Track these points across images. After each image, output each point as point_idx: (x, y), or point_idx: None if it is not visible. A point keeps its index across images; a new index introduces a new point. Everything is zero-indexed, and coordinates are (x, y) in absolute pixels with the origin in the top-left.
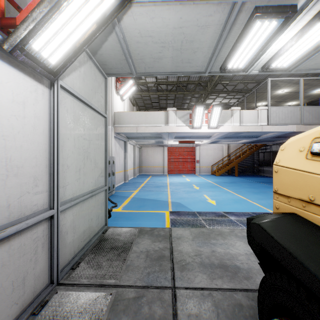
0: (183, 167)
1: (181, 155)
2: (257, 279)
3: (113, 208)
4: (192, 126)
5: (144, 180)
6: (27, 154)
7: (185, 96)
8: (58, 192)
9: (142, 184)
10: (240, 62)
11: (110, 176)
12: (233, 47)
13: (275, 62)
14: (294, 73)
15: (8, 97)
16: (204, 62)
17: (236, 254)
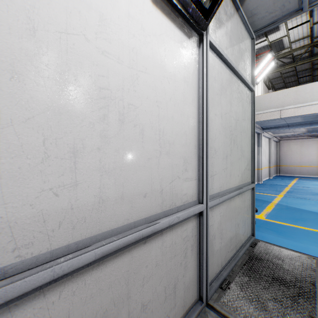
0: None
1: None
2: None
3: None
4: None
5: (287, 183)
6: (177, 128)
7: None
8: (207, 182)
9: (285, 188)
10: None
11: None
12: None
13: None
14: None
15: (160, 54)
16: None
17: None
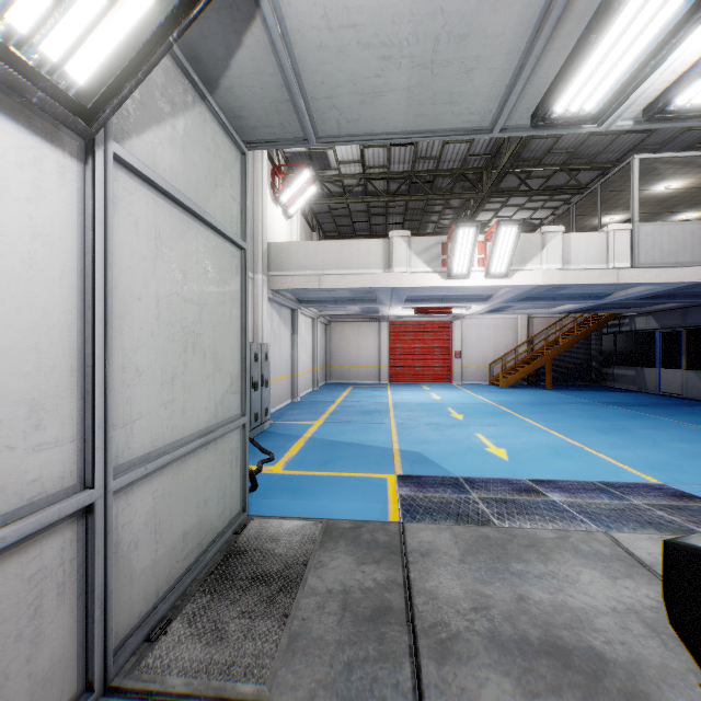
0: (424, 367)
1: (419, 341)
2: (664, 700)
3: (265, 464)
4: (448, 272)
5: (337, 396)
6: (7, 339)
7: (430, 205)
8: (108, 442)
9: (331, 407)
10: (588, 94)
11: (259, 388)
12: (575, 49)
13: (685, 92)
14: (694, 144)
15: None
16: (491, 99)
17: (586, 611)
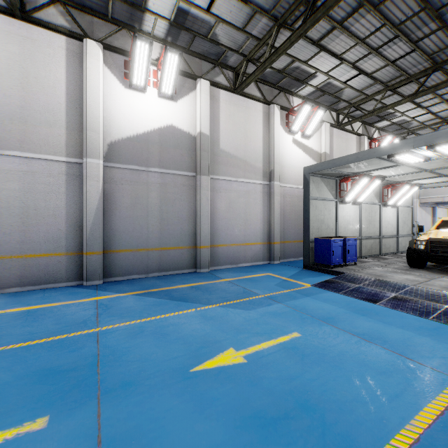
0: None
1: None
2: None
3: None
4: None
5: None
6: (393, 223)
7: None
8: (398, 232)
9: None
10: None
11: (415, 235)
12: None
13: None
14: None
15: (392, 213)
16: None
17: None
